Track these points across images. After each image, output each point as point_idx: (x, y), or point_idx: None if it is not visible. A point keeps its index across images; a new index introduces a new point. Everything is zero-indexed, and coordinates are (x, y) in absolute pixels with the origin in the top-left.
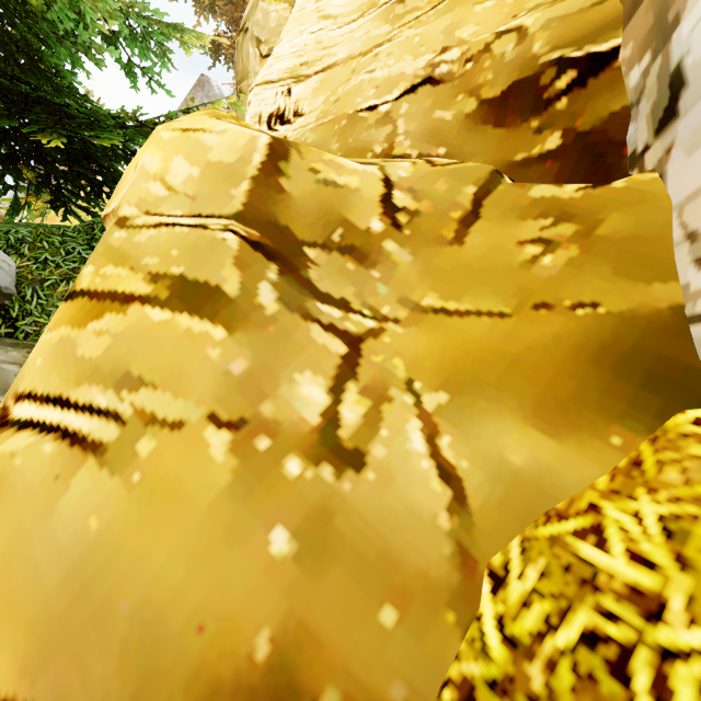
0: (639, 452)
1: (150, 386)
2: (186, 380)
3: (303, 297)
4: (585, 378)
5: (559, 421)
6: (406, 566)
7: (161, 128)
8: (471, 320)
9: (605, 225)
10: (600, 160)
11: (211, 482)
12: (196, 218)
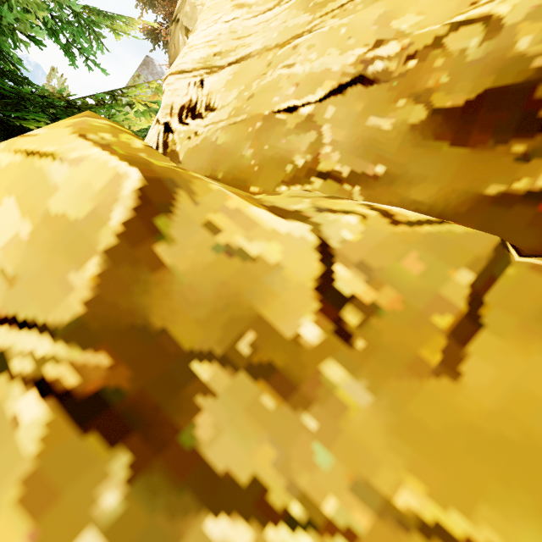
0: None
1: None
2: None
3: (177, 524)
4: None
5: None
6: None
7: (2, 147)
8: None
9: None
10: None
11: None
12: (4, 327)
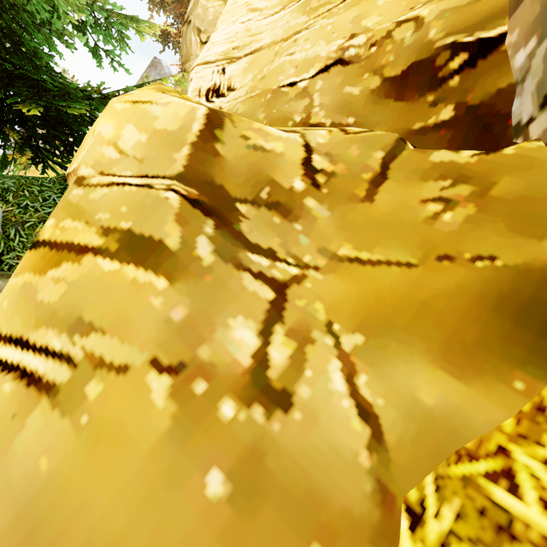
0: (541, 398)
1: (99, 331)
2: (132, 327)
3: (236, 248)
4: (487, 325)
5: (465, 364)
6: (331, 504)
7: (115, 100)
8: (382, 269)
9: (498, 186)
10: (488, 129)
11: (152, 428)
12: (143, 178)
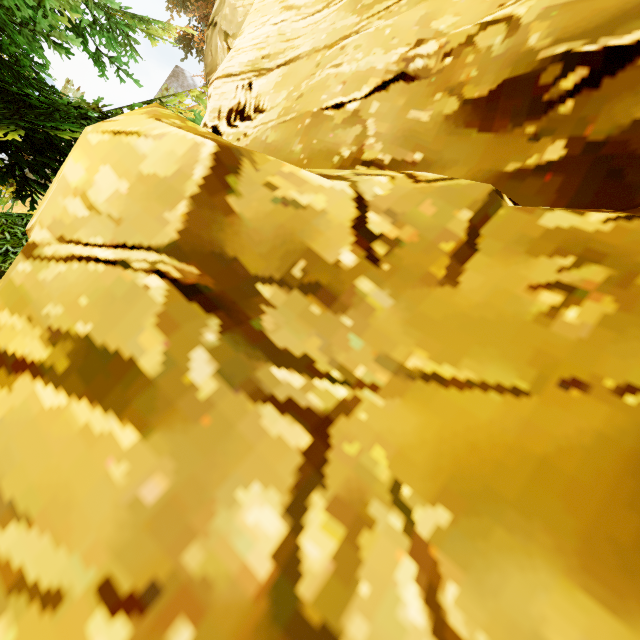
0: None
1: (23, 519)
2: (74, 515)
3: (253, 362)
4: None
5: (623, 585)
6: None
7: (90, 130)
8: (474, 395)
9: None
10: (617, 176)
11: None
12: (119, 249)
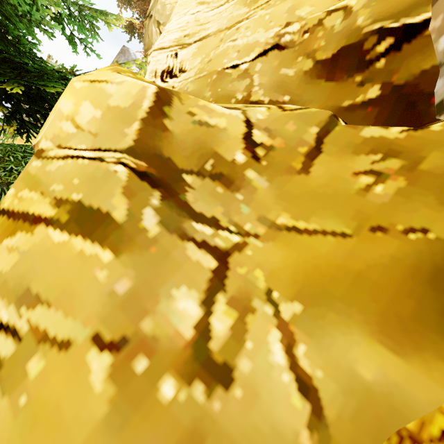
0: None
1: (45, 303)
2: (76, 300)
3: (181, 218)
4: (423, 298)
5: (402, 338)
6: None
7: (75, 80)
8: (318, 238)
9: (427, 161)
10: (412, 107)
11: (88, 415)
12: (96, 151)
